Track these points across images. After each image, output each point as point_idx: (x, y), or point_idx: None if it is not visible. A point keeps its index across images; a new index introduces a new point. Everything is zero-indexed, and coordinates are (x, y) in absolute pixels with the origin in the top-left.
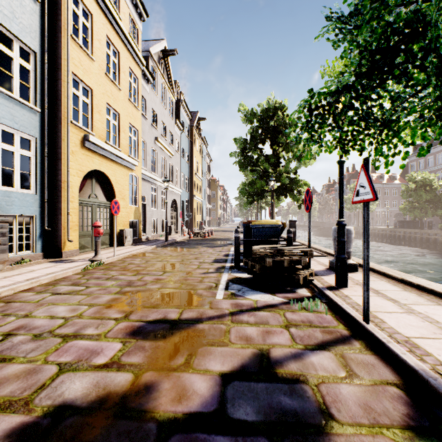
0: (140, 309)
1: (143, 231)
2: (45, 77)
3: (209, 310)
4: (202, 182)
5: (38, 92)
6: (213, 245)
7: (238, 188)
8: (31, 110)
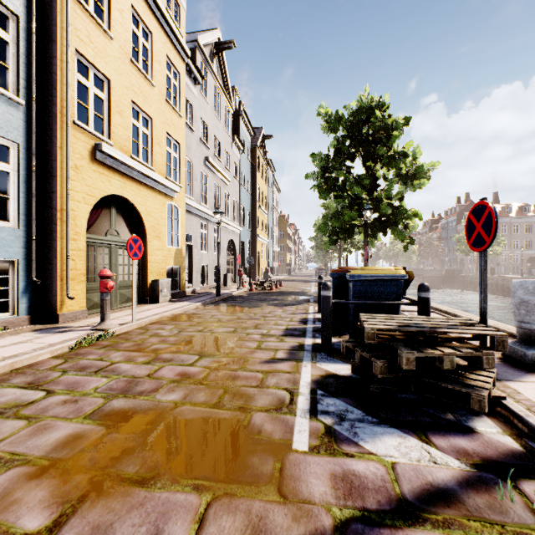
0: (106, 490)
1: (189, 281)
2: (32, 53)
3: (277, 508)
4: (267, 218)
5: (21, 75)
6: (283, 302)
7: (314, 226)
8: (9, 102)
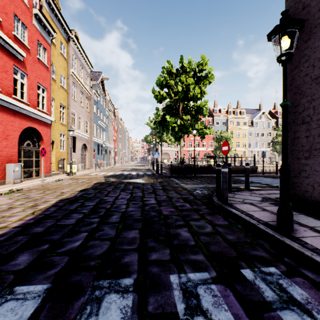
0: None
1: None
2: None
3: None
4: None
5: None
6: None
7: None
8: None
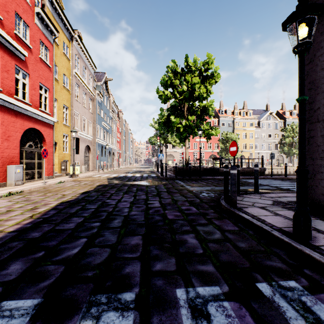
0: None
1: None
2: None
3: None
4: None
5: None
6: None
7: None
8: None
